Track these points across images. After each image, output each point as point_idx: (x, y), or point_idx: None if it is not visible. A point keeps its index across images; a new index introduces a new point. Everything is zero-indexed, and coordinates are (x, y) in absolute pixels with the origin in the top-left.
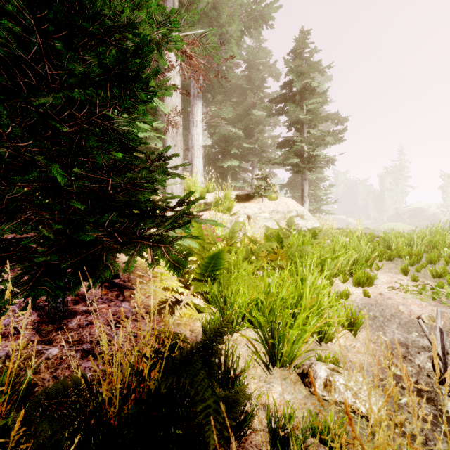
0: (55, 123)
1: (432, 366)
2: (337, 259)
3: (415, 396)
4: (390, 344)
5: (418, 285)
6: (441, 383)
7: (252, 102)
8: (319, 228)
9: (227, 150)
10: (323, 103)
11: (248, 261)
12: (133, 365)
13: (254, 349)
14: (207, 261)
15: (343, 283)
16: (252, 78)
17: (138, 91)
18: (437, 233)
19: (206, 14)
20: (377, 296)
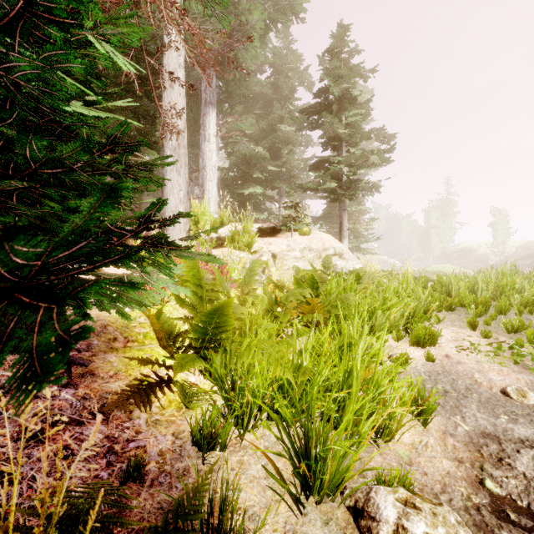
0: None
1: None
2: (390, 311)
3: None
4: (475, 438)
5: (491, 343)
6: None
7: (279, 115)
8: (363, 270)
9: (248, 174)
10: (365, 116)
11: (272, 315)
12: None
13: (276, 470)
14: (204, 319)
15: (397, 342)
16: (279, 86)
17: None
18: (504, 276)
19: None
20: (444, 360)
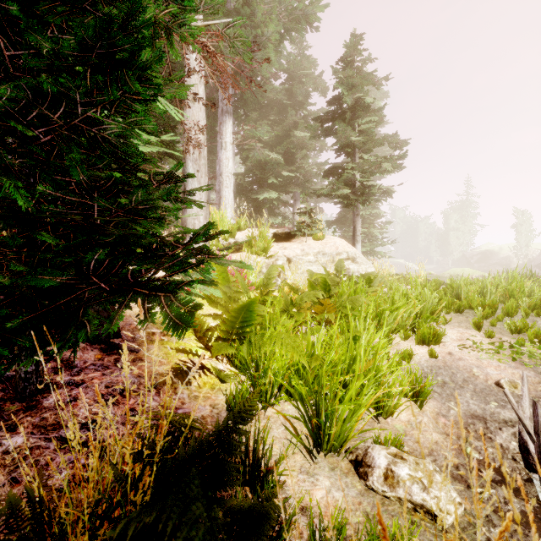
0: (16, 124)
1: (519, 447)
2: (397, 312)
3: (500, 487)
4: (464, 418)
5: (494, 342)
6: (530, 469)
7: (293, 121)
8: (374, 274)
9: (263, 179)
10: (378, 123)
11: (288, 315)
12: (116, 468)
13: (294, 429)
14: (233, 314)
15: (404, 341)
16: (293, 92)
17: (131, 80)
18: (514, 280)
19: (237, 11)
20: (446, 356)
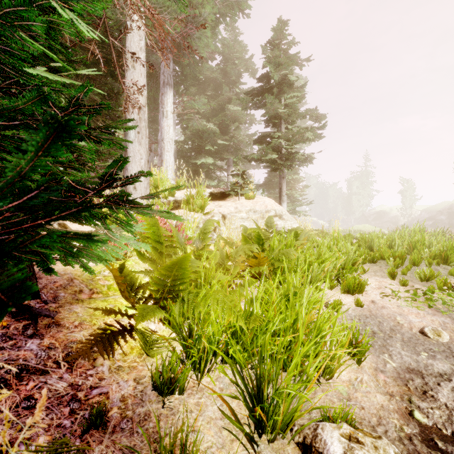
0: None
1: None
2: (324, 263)
3: None
4: (402, 373)
5: (408, 290)
6: None
7: (227, 97)
8: (300, 229)
9: (201, 147)
10: (301, 98)
11: (223, 268)
12: None
13: (232, 412)
14: (163, 272)
15: (330, 290)
16: (227, 72)
17: None
18: (416, 234)
19: None
20: (370, 305)
